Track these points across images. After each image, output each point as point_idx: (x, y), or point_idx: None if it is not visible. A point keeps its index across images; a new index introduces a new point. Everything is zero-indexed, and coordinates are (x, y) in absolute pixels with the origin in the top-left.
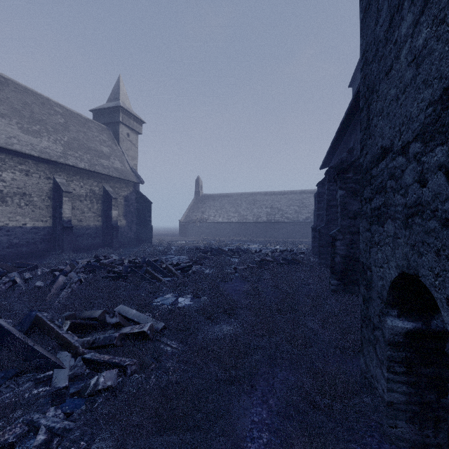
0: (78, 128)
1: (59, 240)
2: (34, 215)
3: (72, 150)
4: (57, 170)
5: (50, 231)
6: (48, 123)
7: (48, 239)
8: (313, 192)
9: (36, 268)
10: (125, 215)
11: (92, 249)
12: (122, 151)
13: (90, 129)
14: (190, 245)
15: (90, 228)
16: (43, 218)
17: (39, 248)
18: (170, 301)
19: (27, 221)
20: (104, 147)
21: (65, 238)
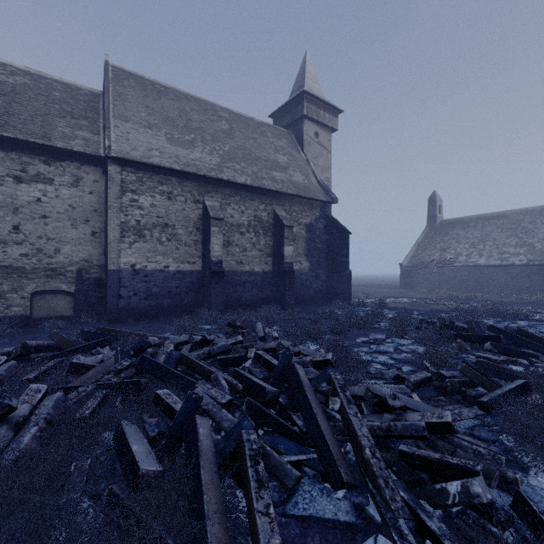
0: (247, 134)
1: (208, 291)
2: (179, 254)
3: (233, 162)
4: (208, 189)
5: (199, 277)
6: (207, 131)
7: (197, 288)
8: None
9: (107, 344)
10: (307, 253)
11: (258, 305)
12: (307, 160)
13: (264, 134)
14: (421, 307)
15: (255, 273)
16: (190, 258)
17: (185, 300)
18: None
19: (170, 262)
20: (281, 156)
21: (213, 288)
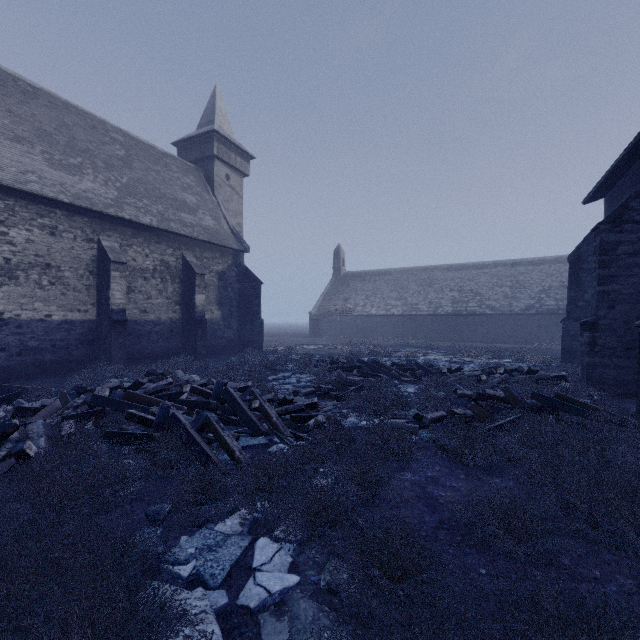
0: (148, 165)
1: (106, 343)
2: (66, 300)
3: (134, 197)
4: (104, 227)
5: (92, 328)
6: (98, 156)
7: (90, 341)
8: (538, 262)
9: (17, 398)
10: (219, 302)
11: (165, 357)
12: (217, 203)
13: (168, 168)
14: (324, 352)
15: (162, 323)
16: (81, 306)
17: (74, 355)
18: (226, 559)
19: (53, 310)
20: (189, 195)
21: (114, 340)
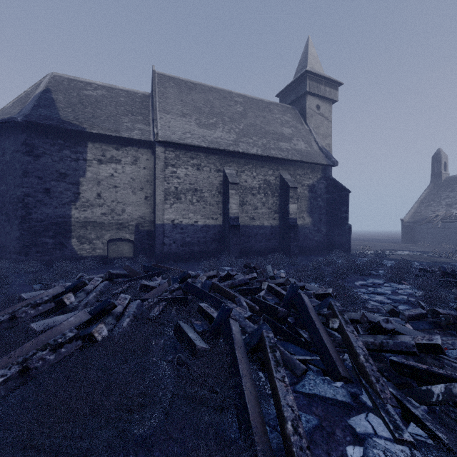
0: (257, 113)
1: (227, 241)
2: (205, 212)
3: (246, 137)
4: (227, 160)
5: (220, 230)
6: (226, 114)
7: (218, 239)
8: None
9: (159, 275)
10: (309, 210)
11: (267, 253)
12: (309, 130)
13: (271, 112)
14: (423, 259)
15: (264, 227)
16: (214, 215)
17: (210, 248)
18: None
19: (199, 218)
20: (286, 128)
21: (231, 239)
